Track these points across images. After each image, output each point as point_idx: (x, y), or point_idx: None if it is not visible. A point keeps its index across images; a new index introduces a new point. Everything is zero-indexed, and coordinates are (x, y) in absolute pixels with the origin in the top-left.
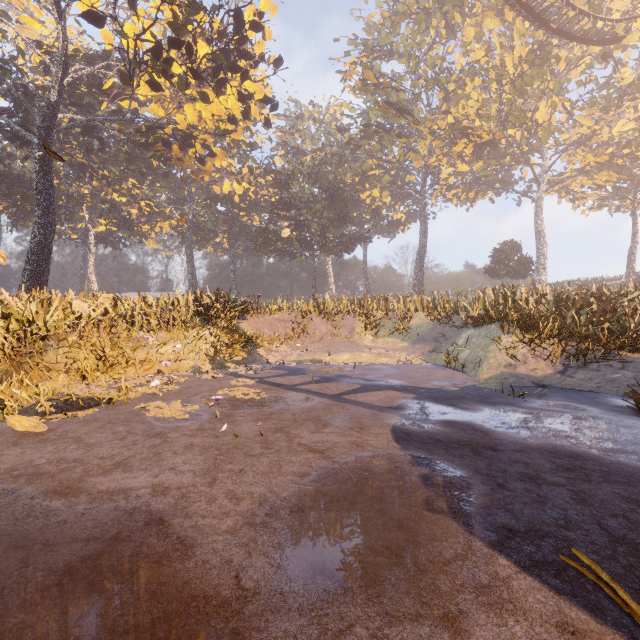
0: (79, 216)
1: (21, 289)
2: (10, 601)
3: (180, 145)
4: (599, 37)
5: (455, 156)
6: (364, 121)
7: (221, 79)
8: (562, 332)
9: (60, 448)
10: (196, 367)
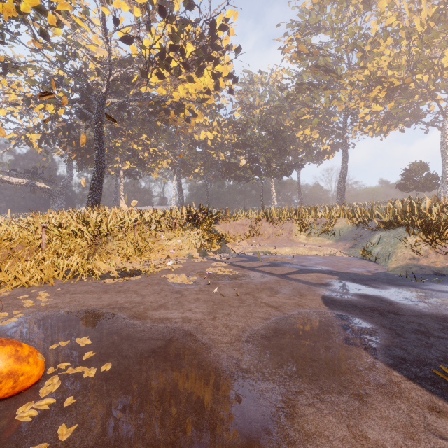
0: (115, 160)
1: (87, 206)
2: (132, 360)
3: (175, 111)
4: None
5: (371, 99)
6: (298, 81)
7: (201, 66)
8: None
9: (128, 296)
10: (190, 254)
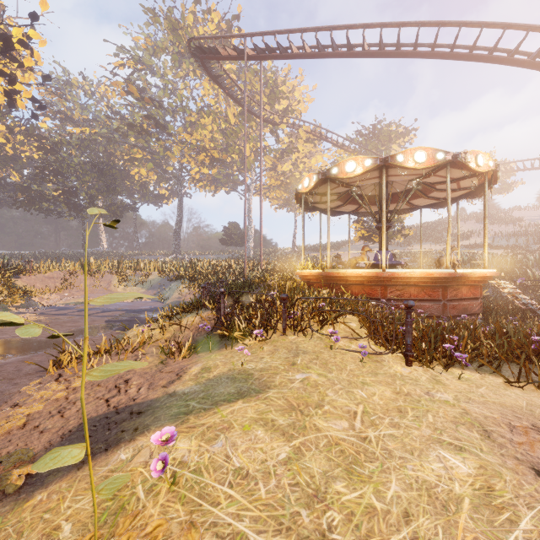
0: None
1: None
2: None
3: None
4: (270, 120)
5: (200, 161)
6: (130, 118)
7: None
8: (203, 283)
9: None
10: None
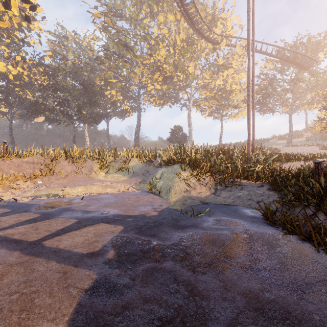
0: None
1: None
2: None
3: None
4: (212, 40)
5: (154, 80)
6: (106, 48)
7: None
8: (212, 169)
9: None
10: None
